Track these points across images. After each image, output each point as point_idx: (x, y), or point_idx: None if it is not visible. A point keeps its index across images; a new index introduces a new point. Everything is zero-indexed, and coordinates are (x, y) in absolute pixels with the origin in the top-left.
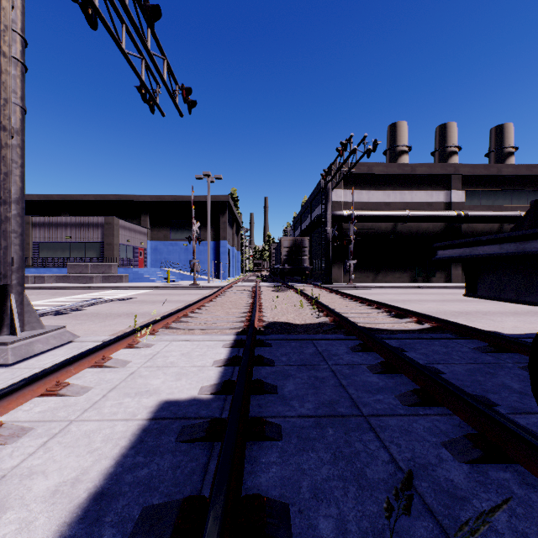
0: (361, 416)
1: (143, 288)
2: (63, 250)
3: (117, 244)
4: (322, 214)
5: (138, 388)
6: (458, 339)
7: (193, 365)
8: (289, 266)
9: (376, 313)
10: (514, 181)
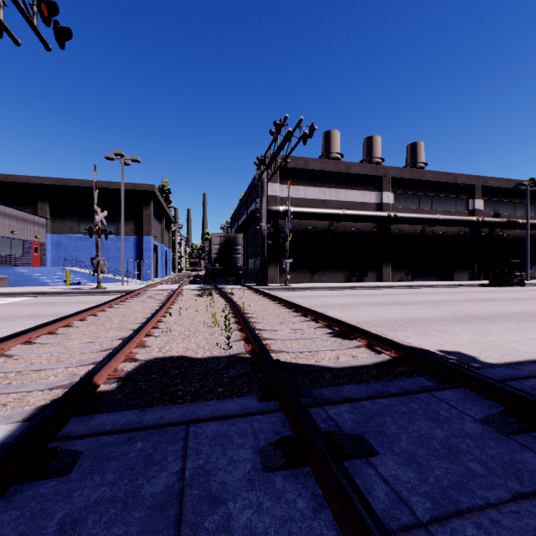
0: None
1: (21, 295)
2: None
3: None
4: (257, 209)
5: None
6: (442, 389)
7: None
8: (220, 266)
9: (313, 330)
10: (433, 187)
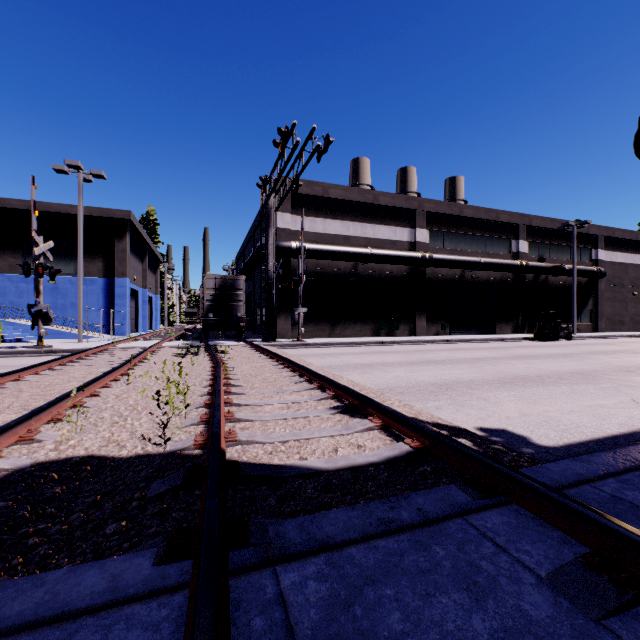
0: None
1: None
2: None
3: None
4: (262, 244)
5: None
6: (483, 509)
7: None
8: (215, 317)
9: (314, 403)
10: (474, 225)
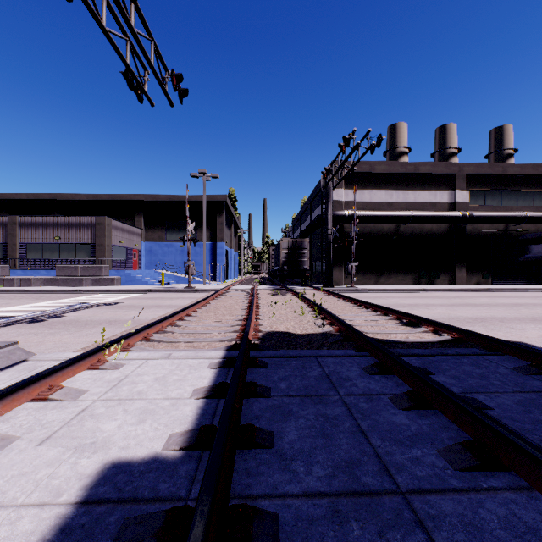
0: (398, 493)
1: (134, 292)
2: (52, 252)
3: (109, 245)
4: (322, 214)
5: (81, 438)
6: (489, 355)
7: (166, 396)
8: (288, 269)
9: (384, 321)
10: (519, 181)
